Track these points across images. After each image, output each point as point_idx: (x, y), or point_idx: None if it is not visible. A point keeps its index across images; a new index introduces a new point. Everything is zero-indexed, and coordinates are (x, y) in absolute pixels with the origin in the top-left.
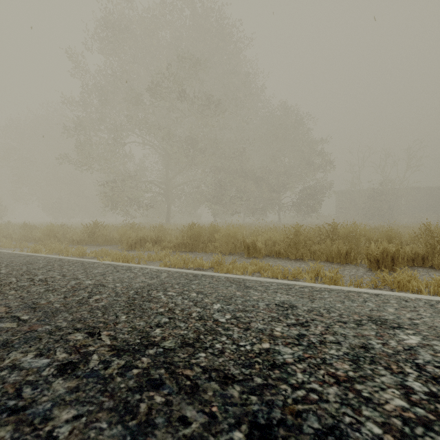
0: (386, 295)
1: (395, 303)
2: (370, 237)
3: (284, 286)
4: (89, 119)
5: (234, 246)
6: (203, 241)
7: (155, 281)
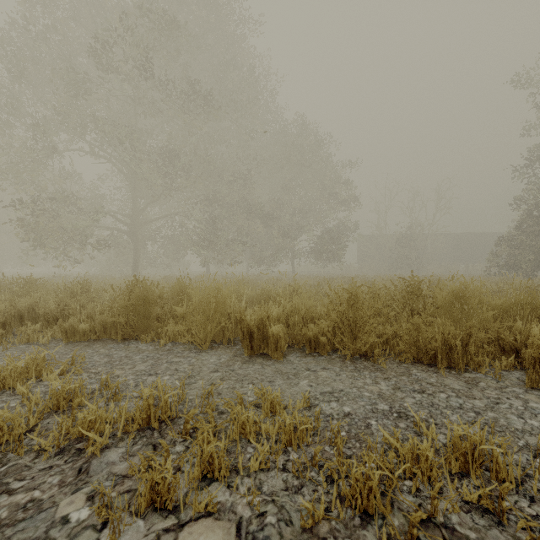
0: None
1: None
2: (494, 308)
3: None
4: None
5: (222, 328)
6: (158, 317)
7: None
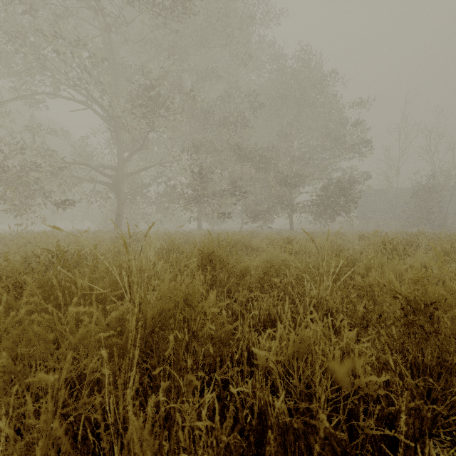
0: None
1: None
2: None
3: None
4: None
5: None
6: None
7: None
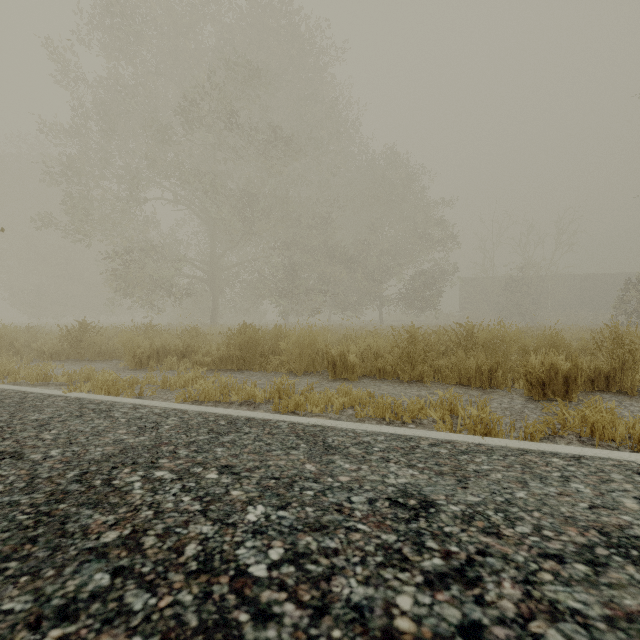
0: (593, 458)
1: (625, 481)
2: (526, 345)
3: (401, 442)
4: (86, 161)
5: (312, 361)
6: (261, 353)
7: (144, 439)
